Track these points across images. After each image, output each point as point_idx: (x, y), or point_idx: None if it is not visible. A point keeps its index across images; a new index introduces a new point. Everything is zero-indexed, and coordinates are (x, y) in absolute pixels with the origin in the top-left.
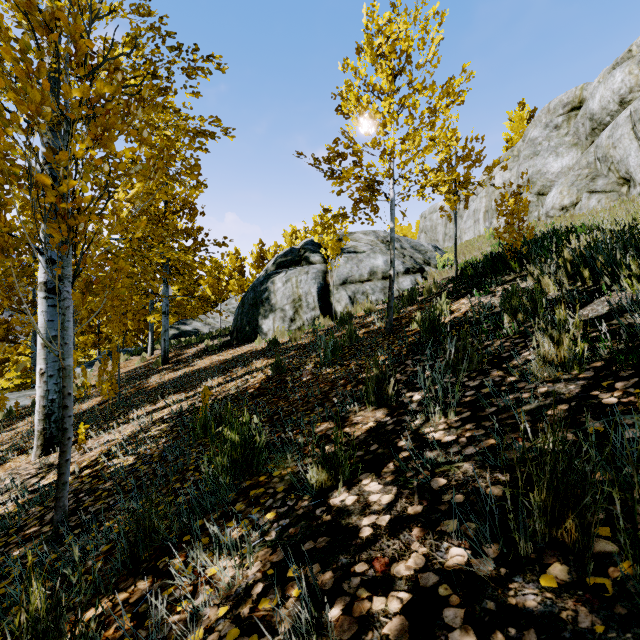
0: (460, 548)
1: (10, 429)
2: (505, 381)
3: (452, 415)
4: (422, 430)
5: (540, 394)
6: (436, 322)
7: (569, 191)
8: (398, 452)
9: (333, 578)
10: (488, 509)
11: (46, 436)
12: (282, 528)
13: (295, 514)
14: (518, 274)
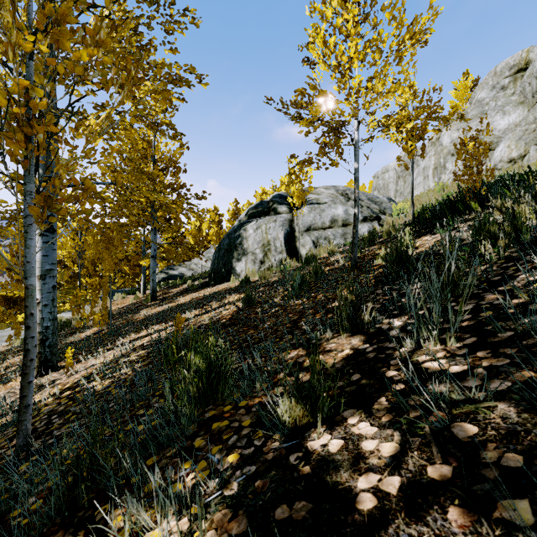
0: None
1: (22, 353)
2: (510, 303)
3: (452, 341)
4: (414, 358)
5: None
6: (403, 254)
7: (517, 145)
8: (397, 385)
9: None
10: None
11: (41, 359)
12: (246, 478)
13: (263, 459)
14: (479, 213)
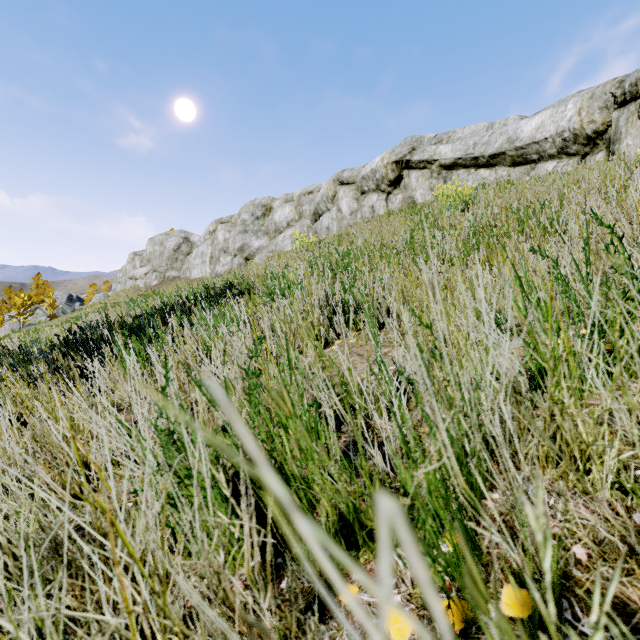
0: None
1: None
2: None
3: None
4: None
5: None
6: None
7: None
8: None
9: None
10: None
11: None
12: None
13: None
14: None
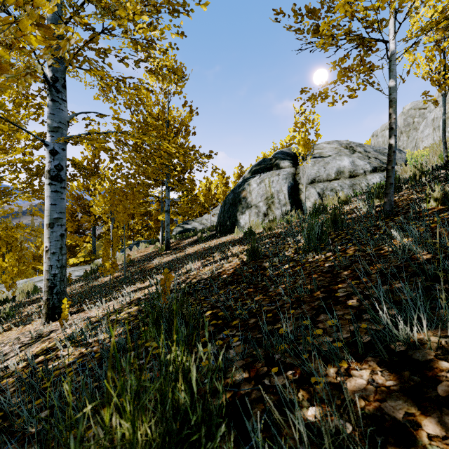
0: None
1: None
2: None
3: None
4: None
5: None
6: None
7: None
8: None
9: None
10: None
11: (49, 306)
12: None
13: None
14: None
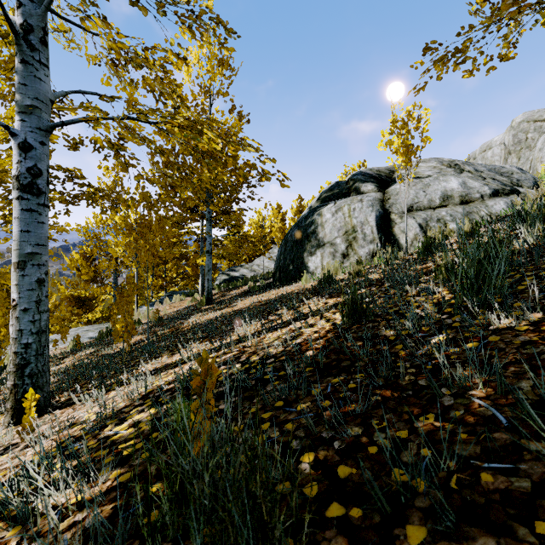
0: None
1: (58, 363)
2: None
3: None
4: None
5: None
6: None
7: None
8: None
9: None
10: None
11: (17, 396)
12: None
13: None
14: None
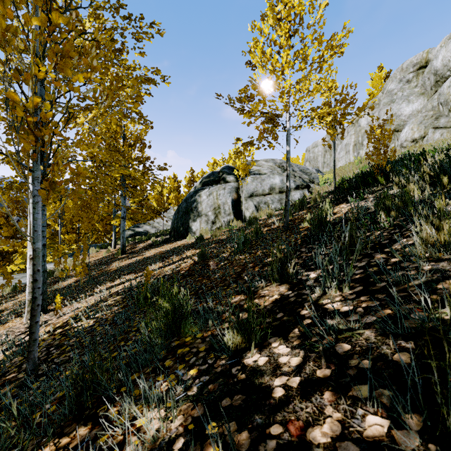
0: (377, 416)
1: (13, 299)
2: (389, 262)
3: (346, 289)
4: (321, 301)
5: (425, 271)
6: (323, 220)
7: (418, 128)
8: (304, 320)
9: (249, 439)
10: (409, 379)
11: None
12: (203, 384)
13: (214, 371)
14: (384, 186)
